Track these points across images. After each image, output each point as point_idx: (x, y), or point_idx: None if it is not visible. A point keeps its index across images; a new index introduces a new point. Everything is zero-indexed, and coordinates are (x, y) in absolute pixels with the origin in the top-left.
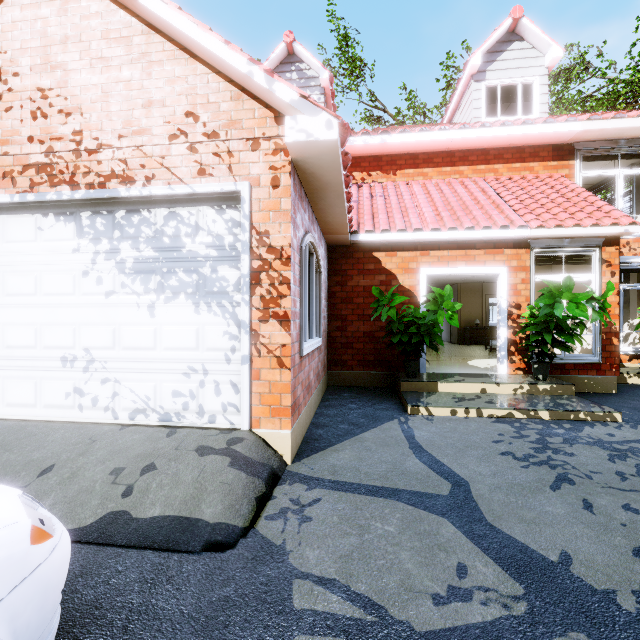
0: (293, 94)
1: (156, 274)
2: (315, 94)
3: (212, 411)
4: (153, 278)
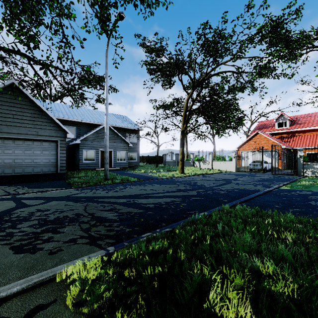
0: (281, 145)
1: (269, 156)
2: (287, 120)
3: (274, 166)
4: (268, 156)
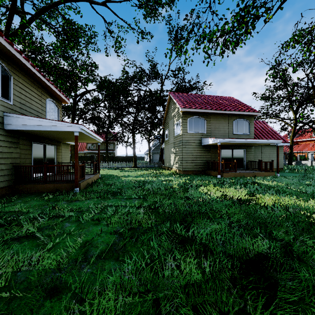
0: None
1: None
2: None
3: None
4: None
